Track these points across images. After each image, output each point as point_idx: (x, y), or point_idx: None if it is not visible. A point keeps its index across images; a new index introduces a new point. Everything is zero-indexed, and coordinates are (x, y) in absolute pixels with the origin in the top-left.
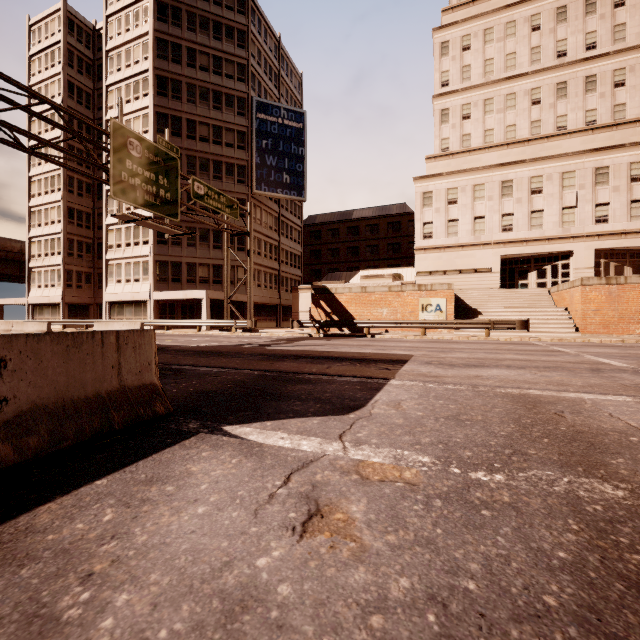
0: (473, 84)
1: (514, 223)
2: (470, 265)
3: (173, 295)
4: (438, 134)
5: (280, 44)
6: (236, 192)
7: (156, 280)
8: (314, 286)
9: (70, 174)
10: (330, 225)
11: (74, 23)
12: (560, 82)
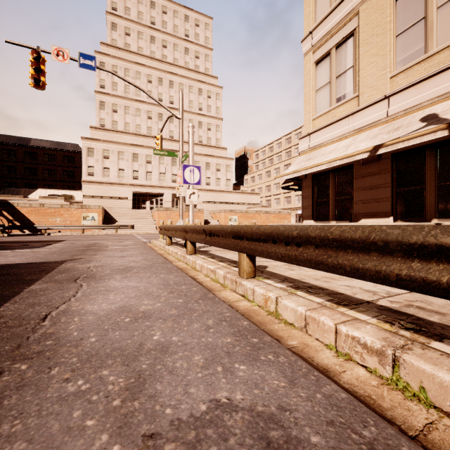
0: (119, 94)
1: (139, 176)
2: (117, 195)
3: None
4: (98, 114)
5: None
6: None
7: None
8: None
9: None
10: (6, 146)
11: None
12: (160, 113)
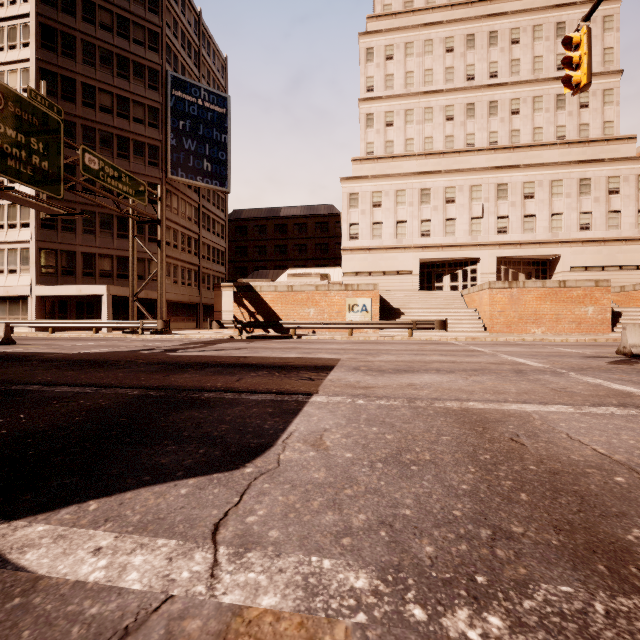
0: (396, 93)
1: (431, 229)
2: (393, 267)
3: (63, 290)
4: (364, 137)
5: (201, 19)
6: (147, 175)
7: (40, 272)
8: (237, 283)
9: None
10: (257, 221)
11: None
12: (469, 103)
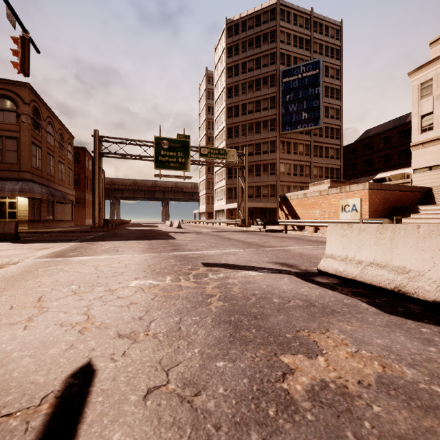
0: None
1: None
2: None
3: (231, 206)
4: None
5: (312, 15)
6: (269, 137)
7: (227, 198)
8: (280, 195)
9: None
10: (382, 134)
11: (210, 77)
12: None
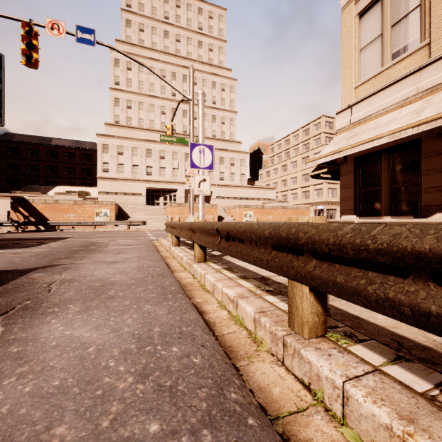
0: (133, 91)
1: (153, 171)
2: (131, 191)
3: None
4: (113, 111)
5: None
6: None
7: None
8: (13, 197)
9: None
10: (29, 145)
11: None
12: (173, 108)
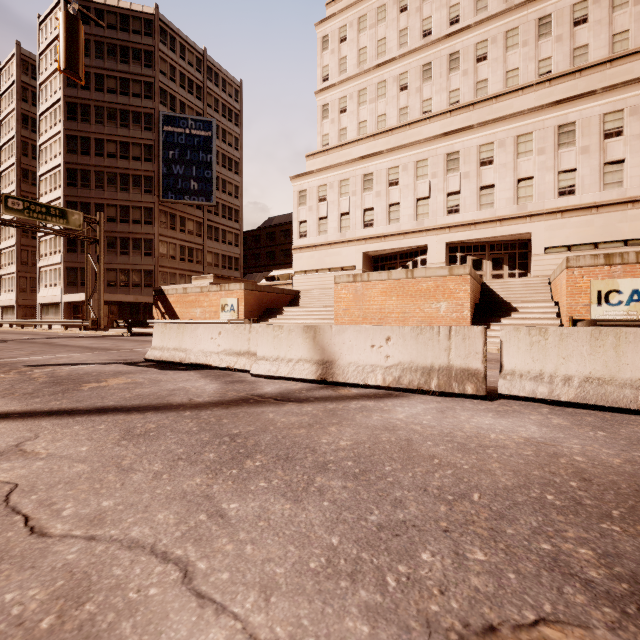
0: (349, 76)
1: (374, 218)
2: (337, 263)
3: (74, 298)
4: (320, 130)
5: (205, 57)
6: (143, 201)
7: (67, 284)
8: (154, 288)
9: (24, 194)
10: (283, 226)
11: (29, 63)
12: (426, 63)
